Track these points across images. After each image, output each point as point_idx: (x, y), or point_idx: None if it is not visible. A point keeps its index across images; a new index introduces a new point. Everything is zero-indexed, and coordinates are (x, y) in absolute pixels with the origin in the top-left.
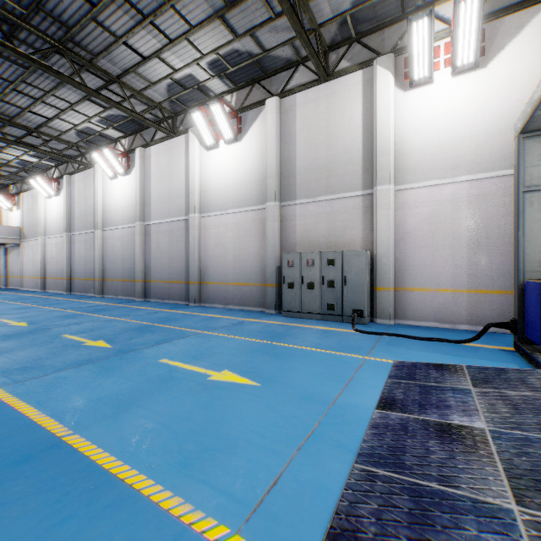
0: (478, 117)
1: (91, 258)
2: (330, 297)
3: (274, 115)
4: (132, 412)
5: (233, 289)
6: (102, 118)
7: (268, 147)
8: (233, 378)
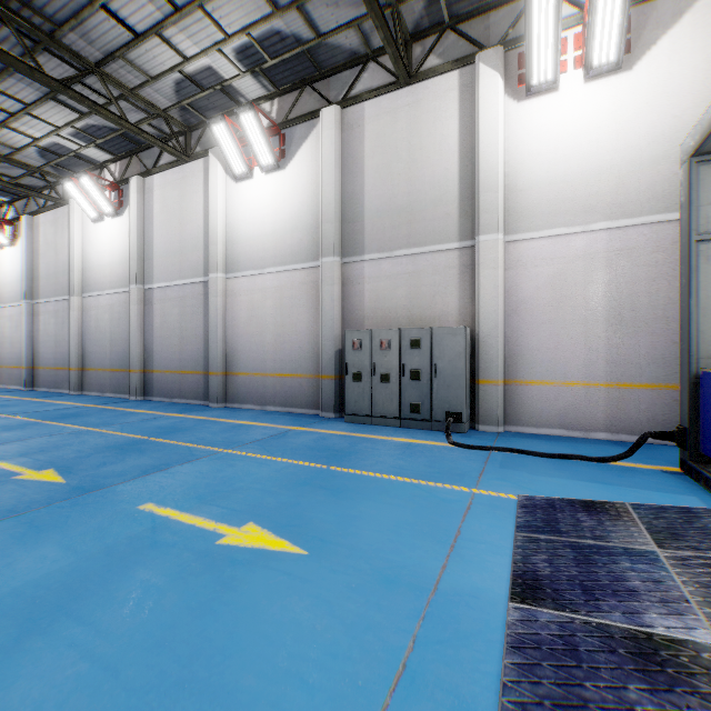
0: (620, 139)
1: (65, 337)
2: (413, 394)
3: (333, 132)
4: (52, 634)
5: (274, 383)
6: (78, 130)
7: (324, 178)
8: (262, 539)
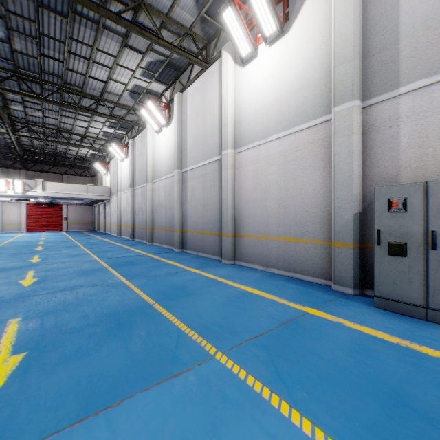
0: None
1: (145, 208)
2: None
3: None
4: None
5: (277, 246)
6: (143, 69)
7: (338, 13)
8: None
